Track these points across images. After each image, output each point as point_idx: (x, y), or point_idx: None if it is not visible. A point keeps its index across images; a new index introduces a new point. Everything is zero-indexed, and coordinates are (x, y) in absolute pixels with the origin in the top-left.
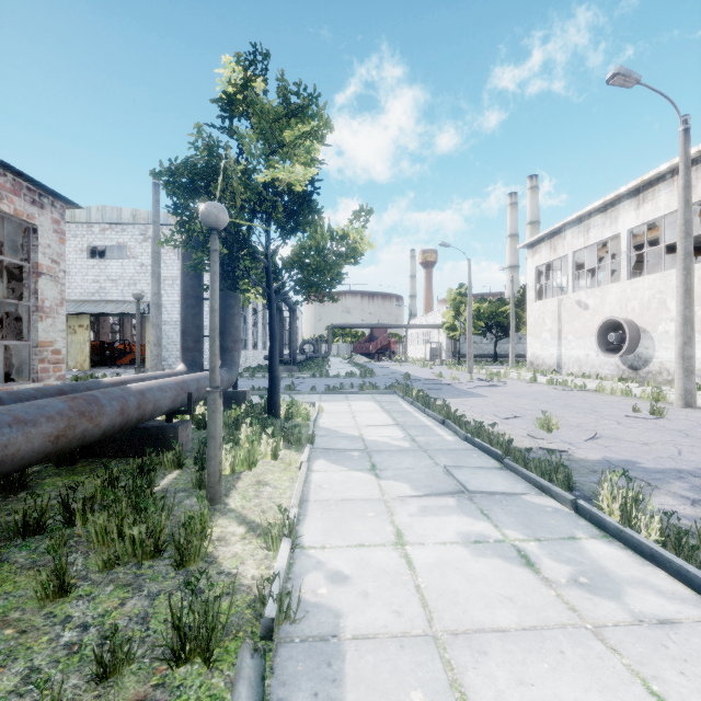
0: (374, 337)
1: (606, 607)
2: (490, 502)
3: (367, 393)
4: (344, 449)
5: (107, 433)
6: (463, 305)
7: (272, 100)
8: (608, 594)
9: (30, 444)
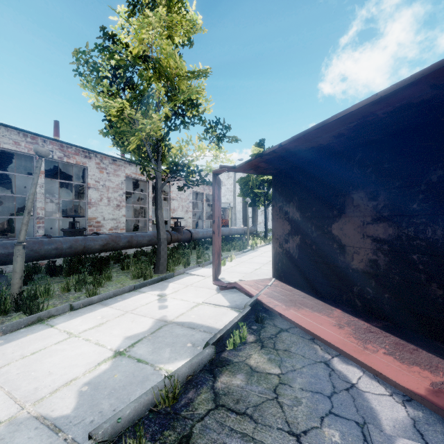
0: None
1: None
2: None
3: None
4: None
5: (232, 234)
6: None
7: None
8: None
9: (227, 233)
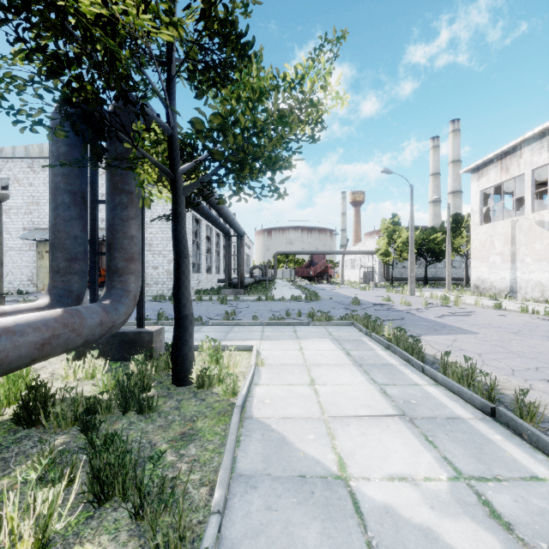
0: (313, 263)
1: None
2: None
3: (319, 325)
4: None
5: None
6: (397, 233)
7: None
8: None
9: None
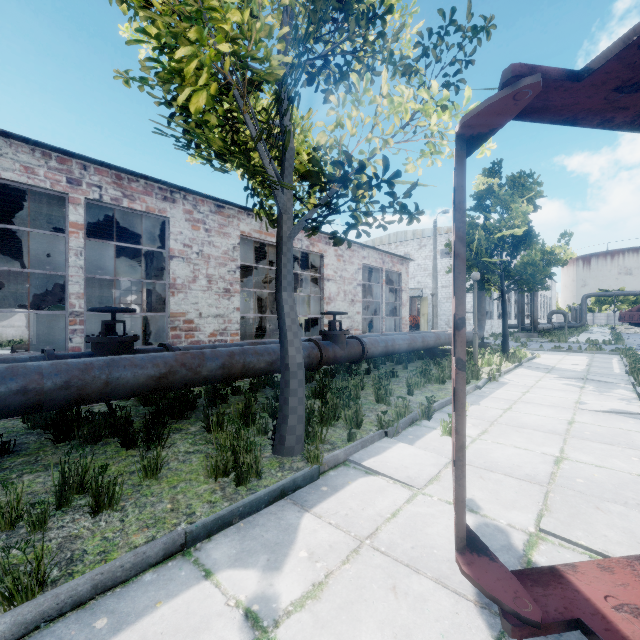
0: None
1: (593, 392)
2: (593, 382)
3: (590, 353)
4: (538, 367)
5: (441, 345)
6: None
7: (503, 189)
8: (600, 392)
9: (431, 342)
